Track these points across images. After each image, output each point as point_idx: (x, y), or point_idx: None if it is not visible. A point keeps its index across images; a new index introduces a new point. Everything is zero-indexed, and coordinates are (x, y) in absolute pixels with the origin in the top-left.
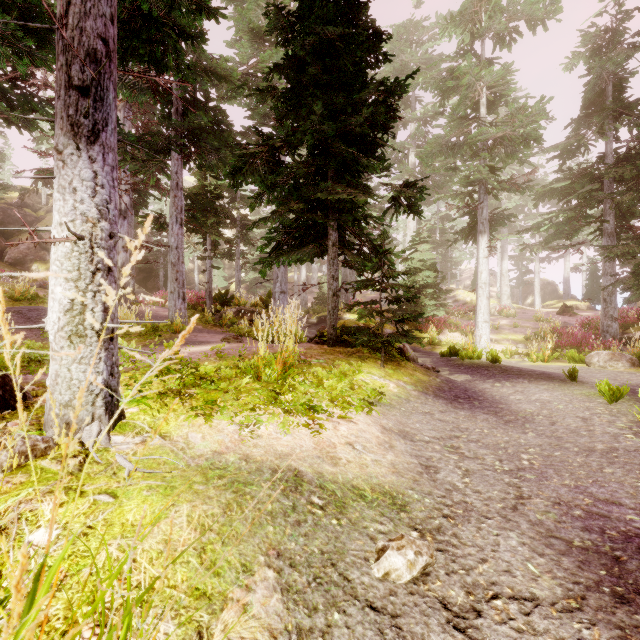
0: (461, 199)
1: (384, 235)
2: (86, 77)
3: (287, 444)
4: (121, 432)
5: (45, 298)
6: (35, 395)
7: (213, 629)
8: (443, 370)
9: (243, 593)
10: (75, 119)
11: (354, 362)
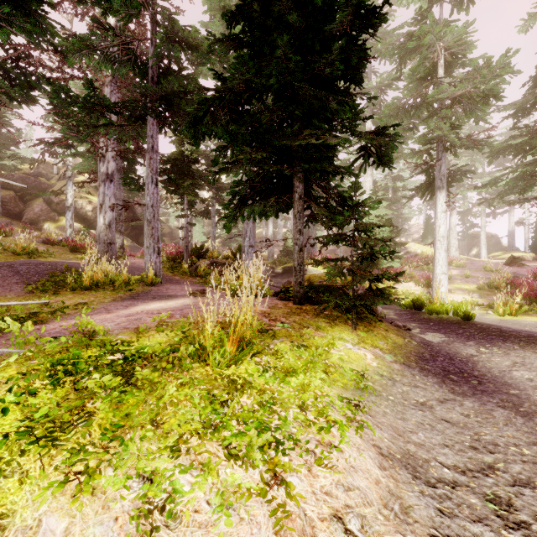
0: (419, 157)
1: (356, 185)
2: None
3: None
4: None
5: (44, 252)
6: None
7: None
8: (413, 327)
9: None
10: None
11: (323, 325)
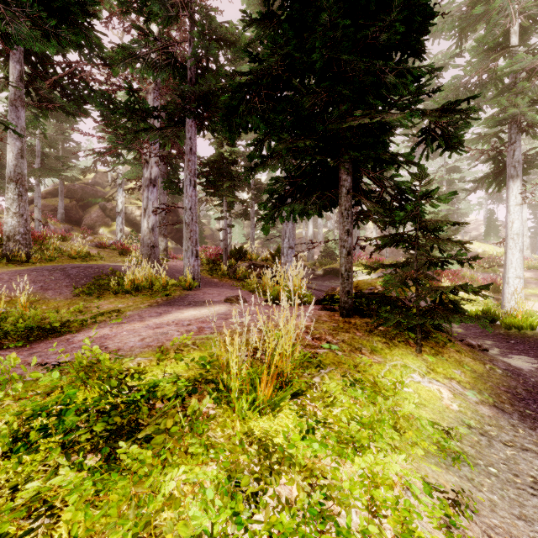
0: (486, 142)
1: (421, 173)
2: None
3: None
4: None
5: (95, 256)
6: None
7: None
8: (488, 346)
9: None
10: None
11: (379, 346)
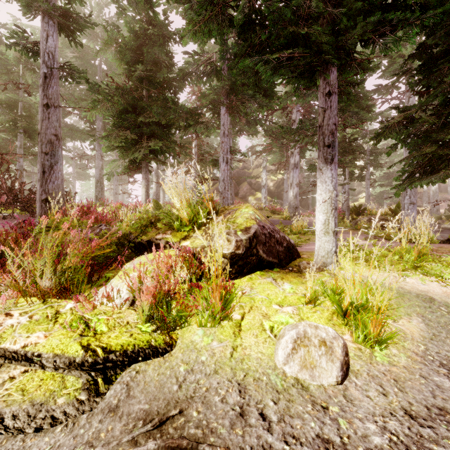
0: None
1: None
2: (329, 141)
3: (424, 287)
4: (341, 269)
5: None
6: (300, 254)
7: (398, 320)
8: None
9: (408, 319)
10: (326, 157)
11: None
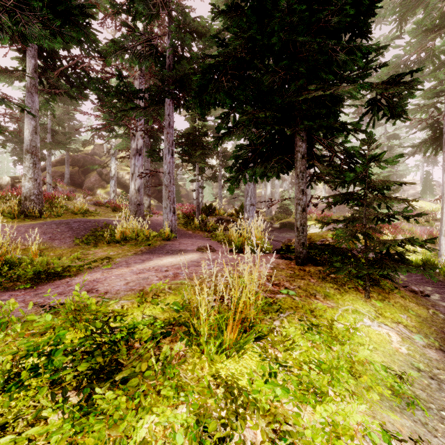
0: (424, 111)
1: (370, 138)
2: None
3: None
4: None
5: (93, 212)
6: None
7: None
8: (429, 292)
9: None
10: None
11: (331, 292)
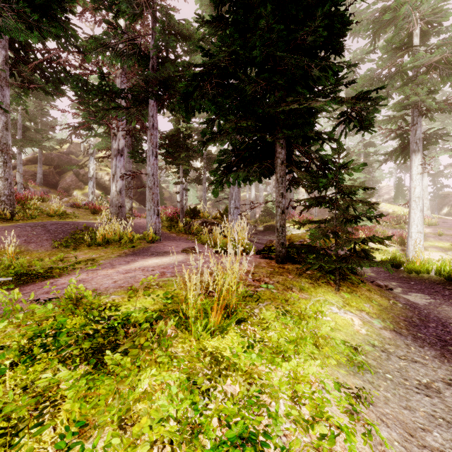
0: (394, 122)
1: (339, 148)
2: None
3: None
4: None
5: (71, 214)
6: None
7: None
8: (393, 286)
9: None
10: None
11: (306, 286)
